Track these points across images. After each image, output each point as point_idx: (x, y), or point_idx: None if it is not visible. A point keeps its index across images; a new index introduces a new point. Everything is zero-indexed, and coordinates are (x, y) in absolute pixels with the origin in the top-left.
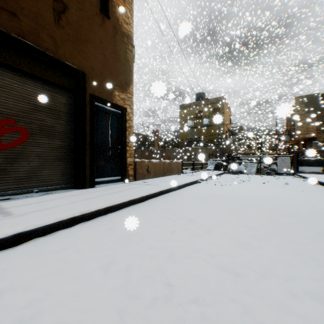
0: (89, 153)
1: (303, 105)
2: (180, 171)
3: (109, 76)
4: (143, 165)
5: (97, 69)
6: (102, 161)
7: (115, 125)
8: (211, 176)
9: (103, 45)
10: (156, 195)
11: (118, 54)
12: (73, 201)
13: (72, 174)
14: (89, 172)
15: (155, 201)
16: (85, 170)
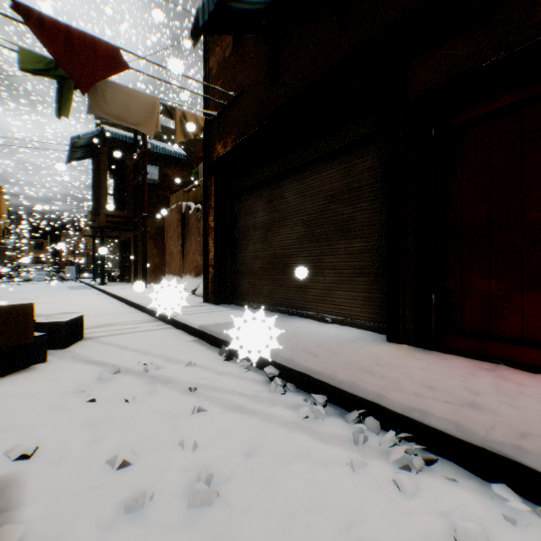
0: None
1: None
2: None
3: None
4: None
5: None
6: None
7: None
8: (3, 282)
9: None
10: None
11: None
12: None
13: None
14: None
15: None
16: None
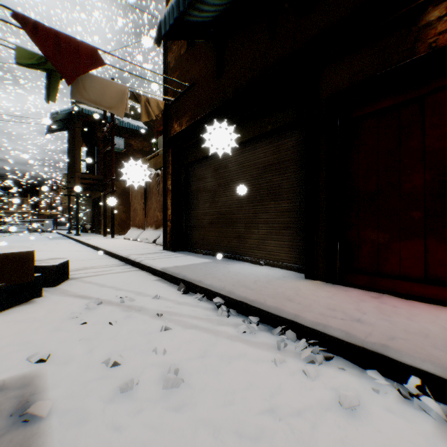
0: None
1: None
2: None
3: None
4: None
5: None
6: None
7: None
8: None
9: None
10: None
11: None
12: None
13: None
14: None
15: None
16: None
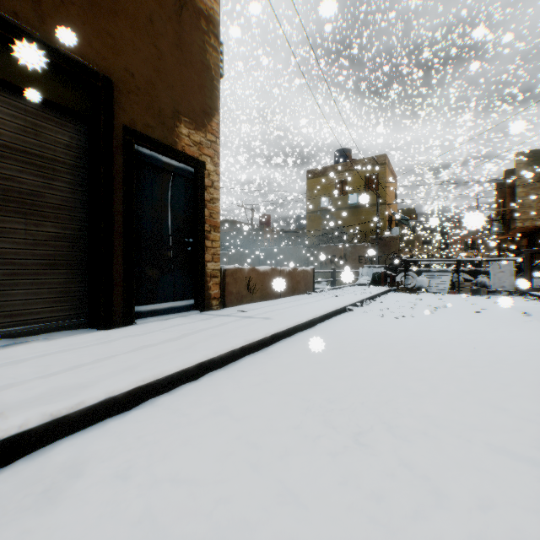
0: (123, 251)
1: (531, 168)
2: (311, 288)
3: (167, 93)
4: (239, 277)
5: (142, 76)
6: (153, 269)
7: (181, 196)
8: (369, 297)
9: (154, 29)
10: (263, 343)
11: (187, 51)
12: (58, 367)
13: (84, 297)
14: (123, 292)
15: (262, 360)
16: (113, 289)
